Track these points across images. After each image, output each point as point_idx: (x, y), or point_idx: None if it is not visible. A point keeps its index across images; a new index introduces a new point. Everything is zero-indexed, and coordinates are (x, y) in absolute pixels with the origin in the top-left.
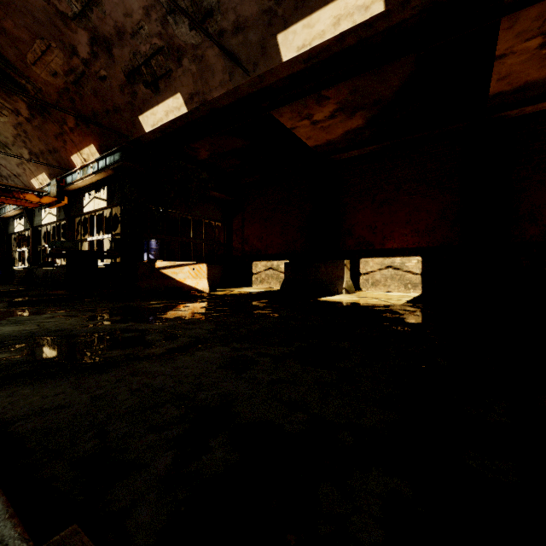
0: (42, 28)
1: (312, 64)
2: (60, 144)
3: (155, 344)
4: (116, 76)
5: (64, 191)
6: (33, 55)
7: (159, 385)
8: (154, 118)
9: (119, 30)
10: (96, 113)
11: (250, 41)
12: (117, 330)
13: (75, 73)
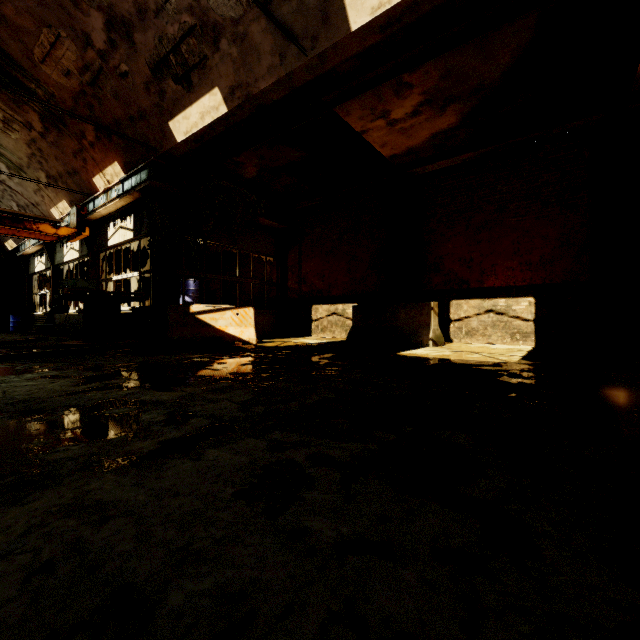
0: (48, 12)
1: (392, 33)
2: (79, 164)
3: (149, 430)
4: (139, 70)
5: (86, 221)
6: (41, 50)
7: (101, 549)
8: (187, 123)
9: (140, 7)
10: (119, 122)
11: (307, 6)
12: (106, 402)
13: (91, 71)
